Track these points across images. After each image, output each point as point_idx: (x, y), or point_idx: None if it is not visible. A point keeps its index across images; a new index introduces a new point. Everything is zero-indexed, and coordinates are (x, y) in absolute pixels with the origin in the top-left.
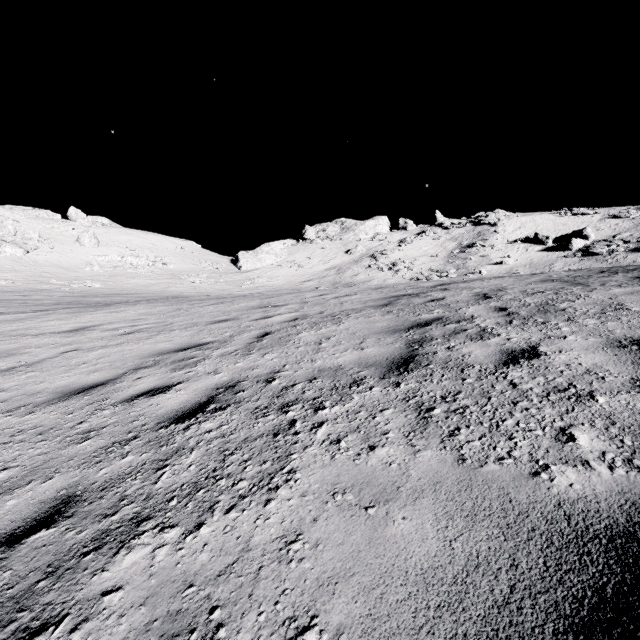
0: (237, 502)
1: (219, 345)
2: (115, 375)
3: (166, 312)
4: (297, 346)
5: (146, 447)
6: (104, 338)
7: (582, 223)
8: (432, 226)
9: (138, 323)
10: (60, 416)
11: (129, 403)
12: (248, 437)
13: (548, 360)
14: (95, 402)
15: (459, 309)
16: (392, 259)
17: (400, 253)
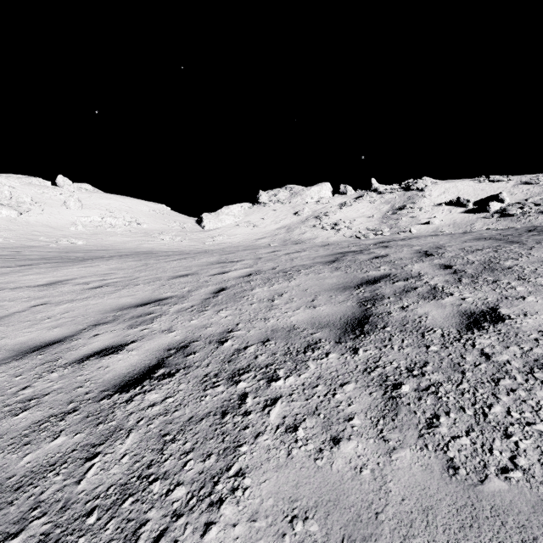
0: (169, 525)
1: (177, 300)
2: (74, 331)
3: (134, 267)
4: (250, 303)
5: (82, 424)
6: (74, 292)
7: (498, 188)
8: (368, 191)
9: (107, 277)
10: (7, 379)
11: (79, 364)
12: (193, 416)
13: (515, 325)
14: (46, 362)
15: (404, 266)
16: (334, 220)
17: (341, 214)
